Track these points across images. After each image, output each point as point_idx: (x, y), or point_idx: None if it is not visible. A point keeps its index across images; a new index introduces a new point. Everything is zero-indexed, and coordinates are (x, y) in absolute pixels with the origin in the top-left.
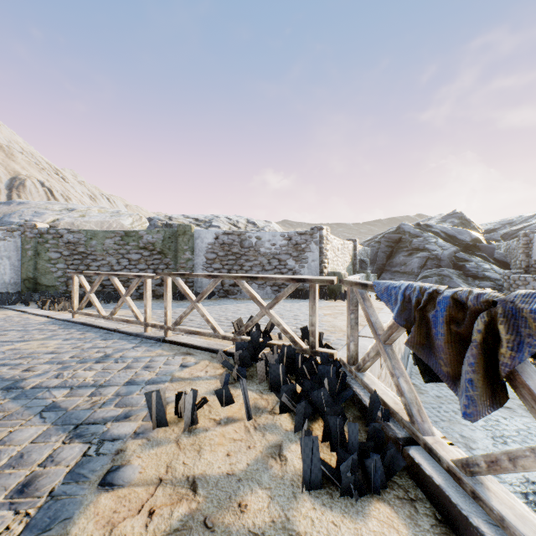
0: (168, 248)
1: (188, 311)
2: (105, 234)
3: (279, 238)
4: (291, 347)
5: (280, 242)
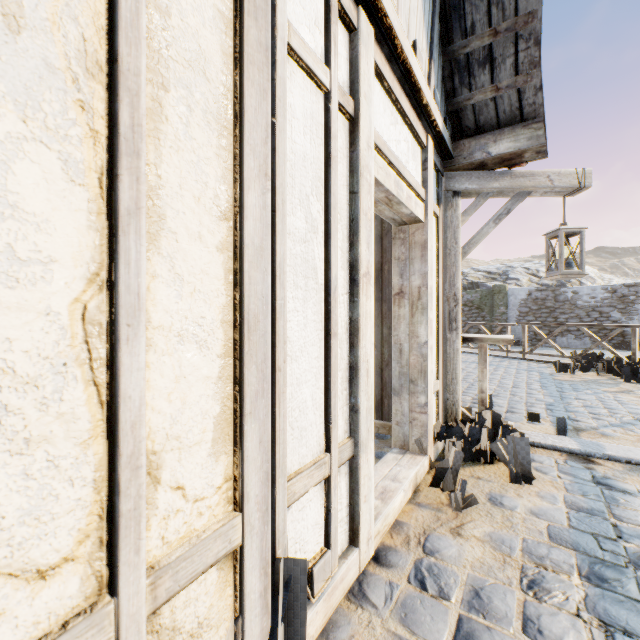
0: (484, 304)
1: (540, 344)
2: None
3: (599, 291)
4: (618, 358)
5: (600, 295)
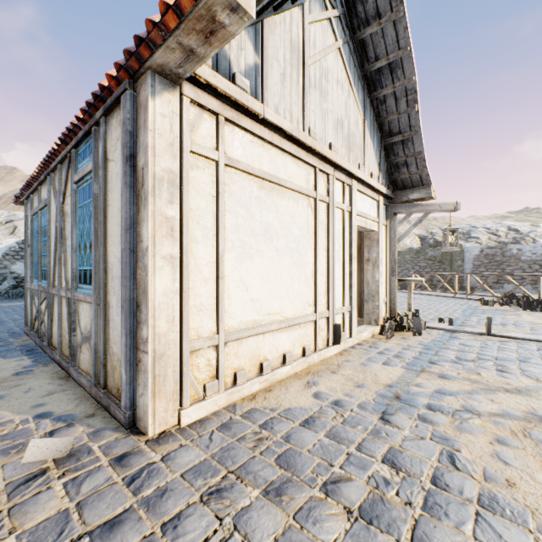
0: (445, 259)
1: (478, 288)
2: (405, 253)
3: (539, 248)
4: (527, 297)
5: (540, 251)
